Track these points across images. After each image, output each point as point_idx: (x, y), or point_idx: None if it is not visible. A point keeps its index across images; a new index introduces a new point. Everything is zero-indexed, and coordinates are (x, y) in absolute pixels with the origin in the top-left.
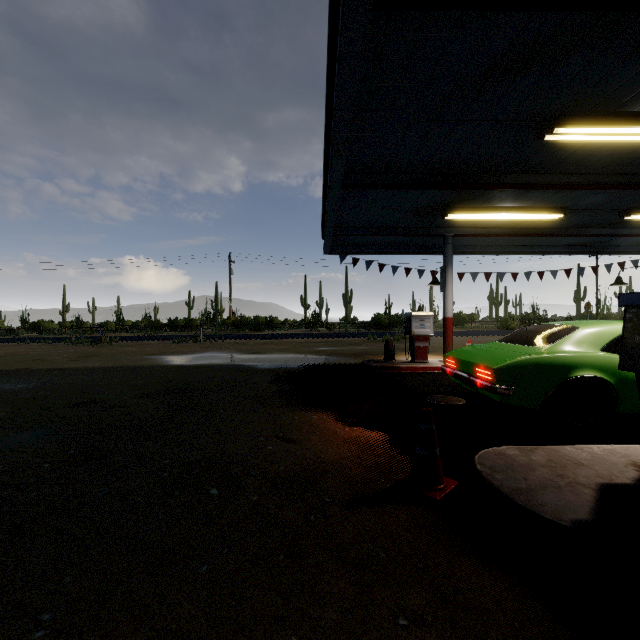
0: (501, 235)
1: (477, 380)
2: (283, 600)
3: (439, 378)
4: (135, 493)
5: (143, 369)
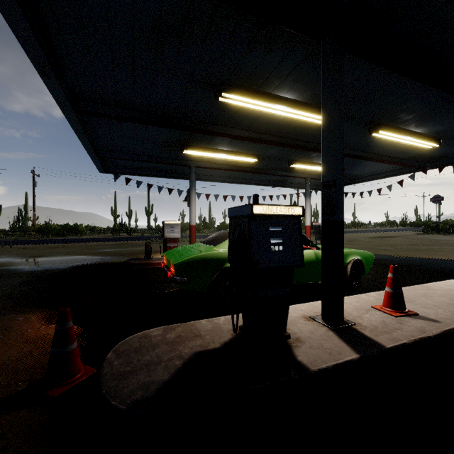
0: (228, 170)
1: (168, 273)
2: None
3: None
4: None
5: None
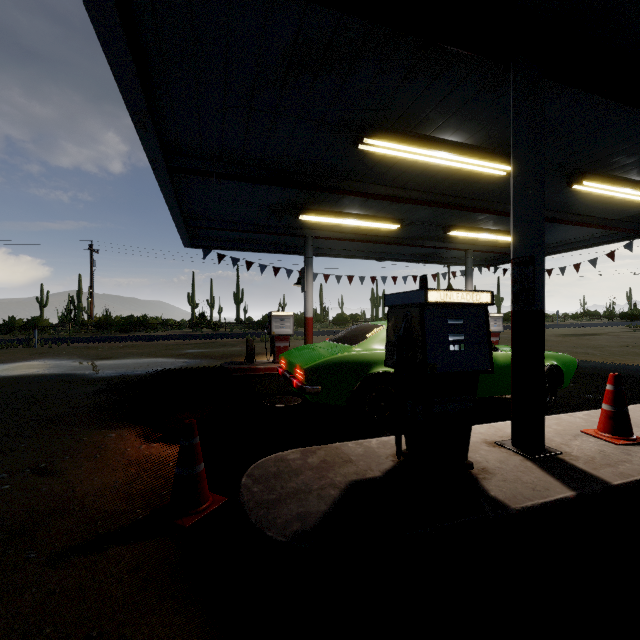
0: (356, 241)
1: (294, 381)
2: None
3: None
4: None
5: None
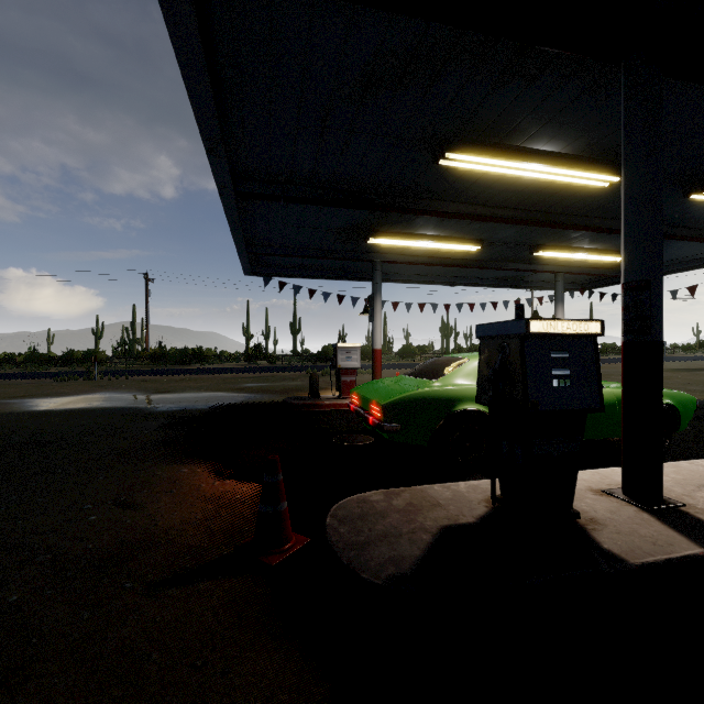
0: (430, 264)
1: (370, 417)
2: None
3: None
4: None
5: None
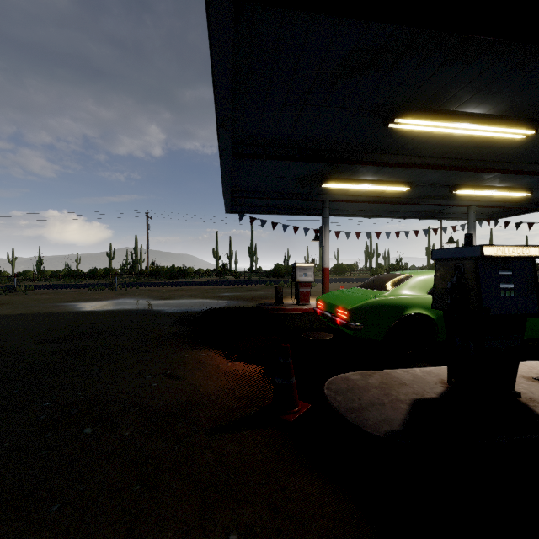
0: (366, 202)
1: (337, 319)
2: (126, 530)
3: (317, 317)
4: (3, 438)
5: (52, 315)
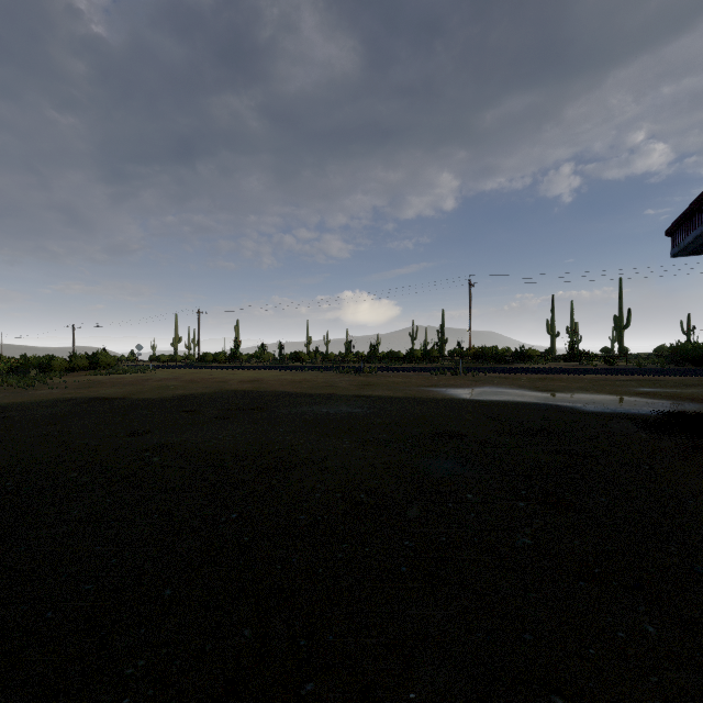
0: None
1: None
2: None
3: None
4: None
5: (443, 402)
